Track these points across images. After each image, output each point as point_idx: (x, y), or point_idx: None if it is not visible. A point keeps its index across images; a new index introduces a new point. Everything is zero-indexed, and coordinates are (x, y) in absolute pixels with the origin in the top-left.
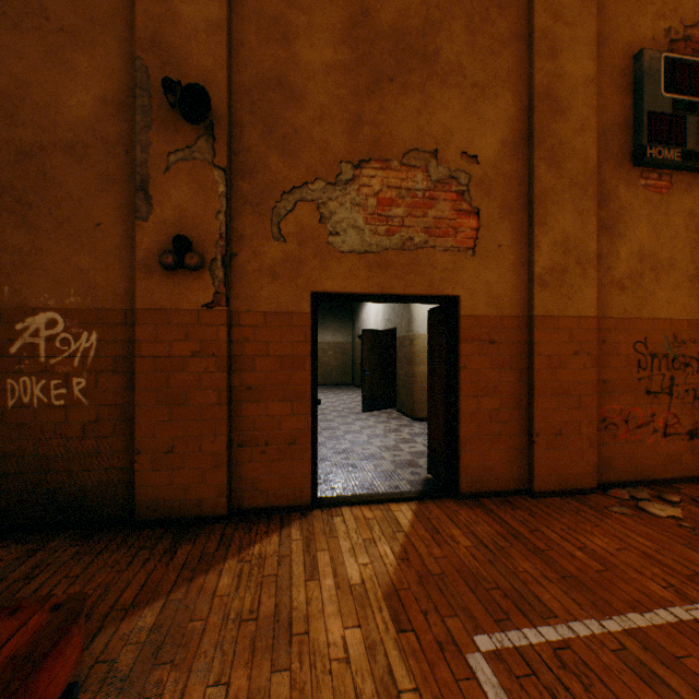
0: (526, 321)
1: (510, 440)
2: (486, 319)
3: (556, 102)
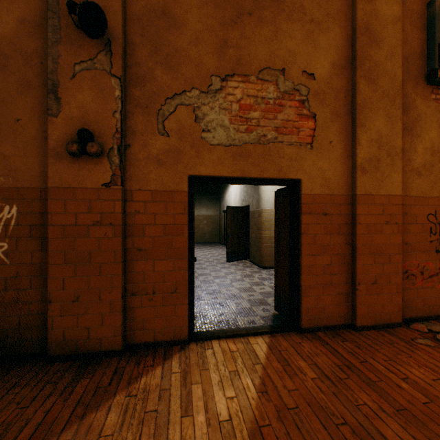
0: (350, 198)
1: (338, 288)
2: (321, 197)
3: (372, 34)
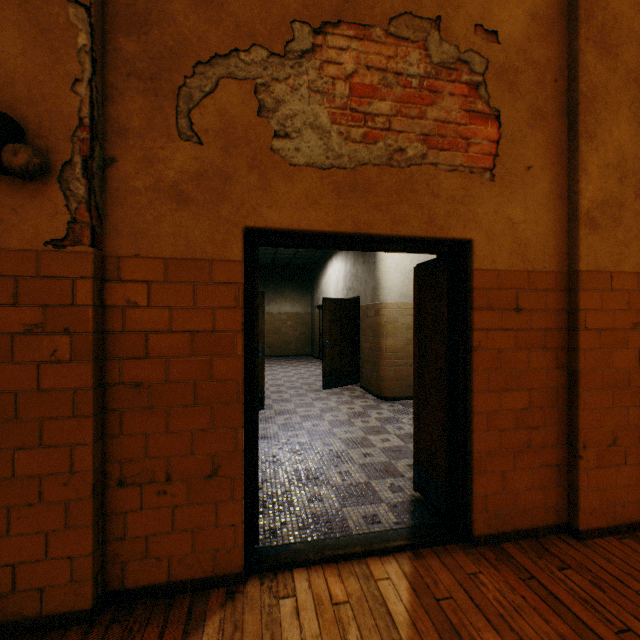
0: (565, 279)
1: (543, 454)
2: (510, 275)
3: None
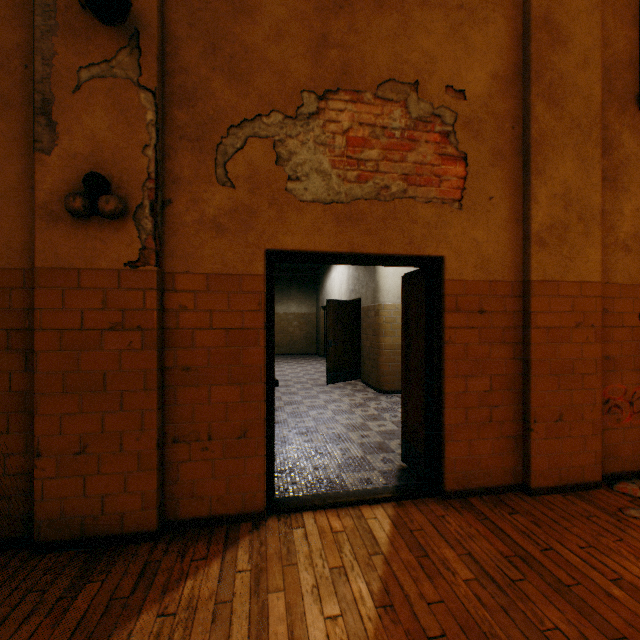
0: (521, 287)
1: (502, 427)
2: (475, 284)
3: (556, 29)
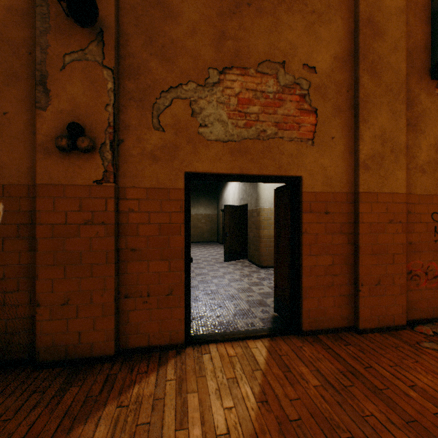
0: (353, 196)
1: (340, 289)
2: (322, 195)
3: (376, 26)
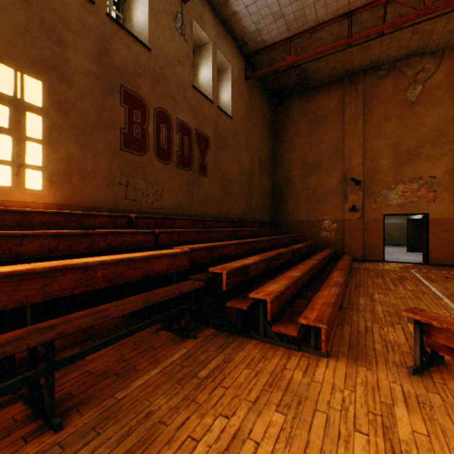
0: (453, 219)
1: (447, 251)
2: (438, 219)
3: None
